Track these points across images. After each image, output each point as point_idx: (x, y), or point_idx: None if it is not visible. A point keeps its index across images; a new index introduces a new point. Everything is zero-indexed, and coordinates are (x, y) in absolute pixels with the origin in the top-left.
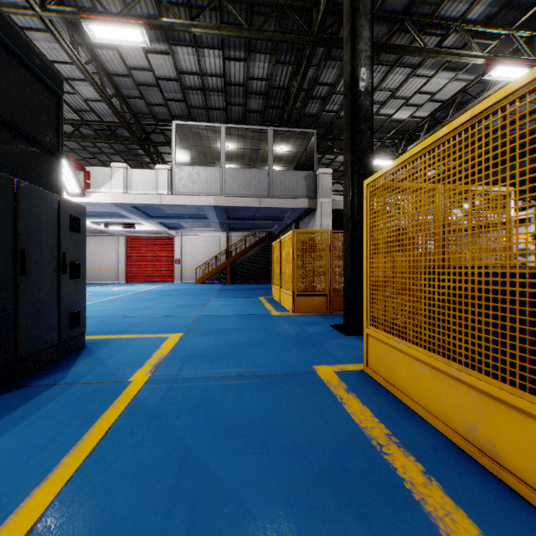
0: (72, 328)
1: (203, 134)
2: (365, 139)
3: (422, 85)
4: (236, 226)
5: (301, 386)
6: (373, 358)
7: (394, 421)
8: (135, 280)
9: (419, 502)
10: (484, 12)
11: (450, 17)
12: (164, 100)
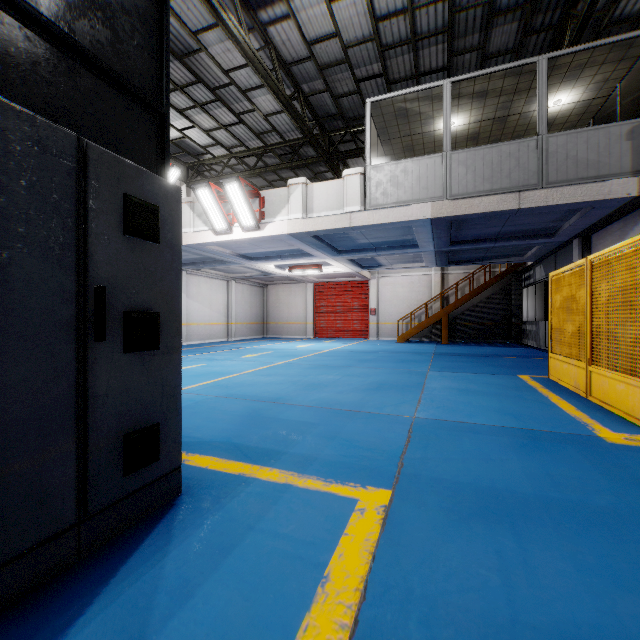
0: (131, 471)
1: (413, 110)
2: None
3: None
4: (459, 257)
5: None
6: None
7: None
8: (323, 335)
9: None
10: None
11: None
12: (355, 83)
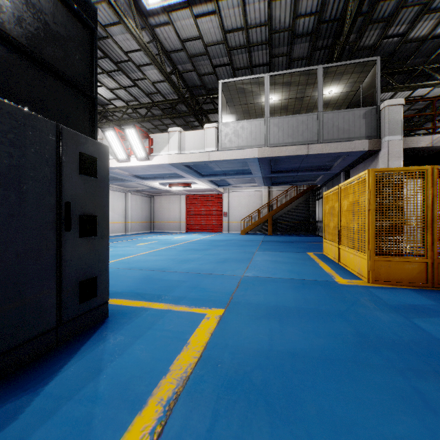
0: (83, 301)
1: (248, 89)
2: None
3: None
4: (278, 180)
5: None
6: None
7: None
8: (192, 230)
9: None
10: None
11: None
12: (212, 68)
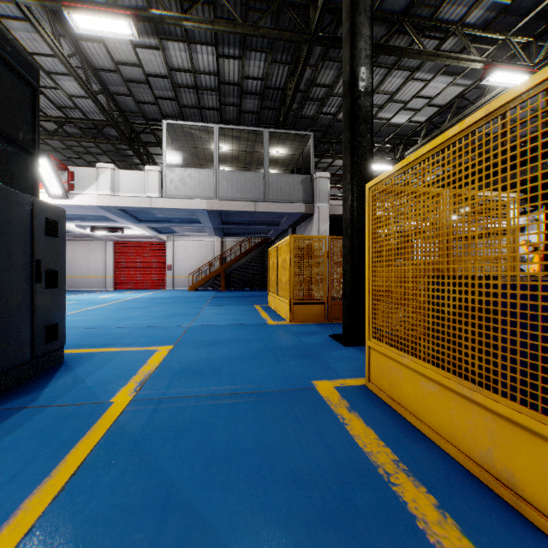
0: (48, 343)
1: (196, 134)
2: (365, 141)
3: (420, 89)
4: (231, 231)
5: (299, 405)
6: (376, 372)
7: (401, 444)
8: (124, 287)
9: (434, 545)
10: (482, 16)
11: (448, 20)
12: (154, 98)
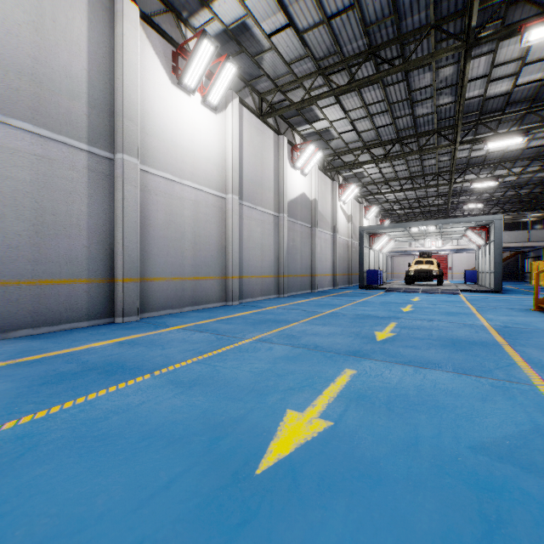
0: None
1: None
2: None
3: None
4: None
5: None
6: None
7: None
8: None
9: None
10: None
11: None
12: None
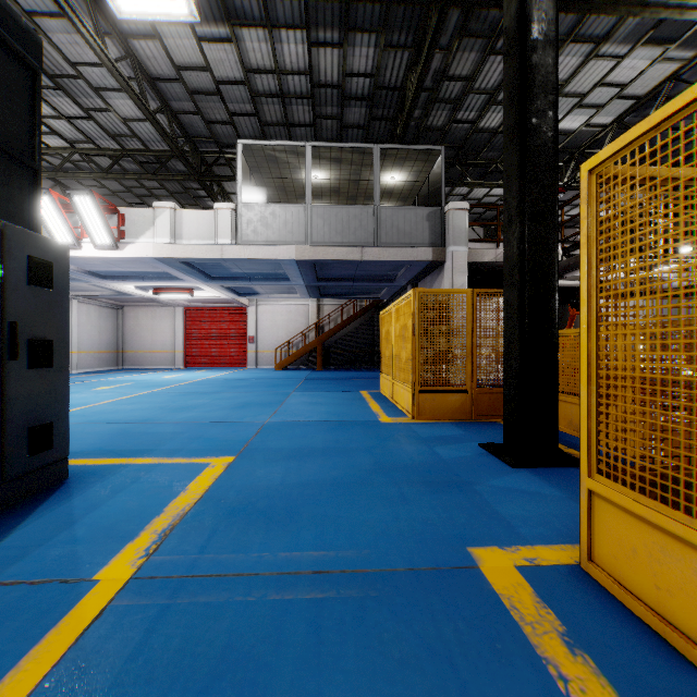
0: (34, 454)
1: (282, 159)
2: (545, 124)
3: (607, 72)
4: (329, 291)
5: (452, 618)
6: (612, 548)
7: None
8: (196, 364)
9: None
10: None
11: None
12: (228, 115)
